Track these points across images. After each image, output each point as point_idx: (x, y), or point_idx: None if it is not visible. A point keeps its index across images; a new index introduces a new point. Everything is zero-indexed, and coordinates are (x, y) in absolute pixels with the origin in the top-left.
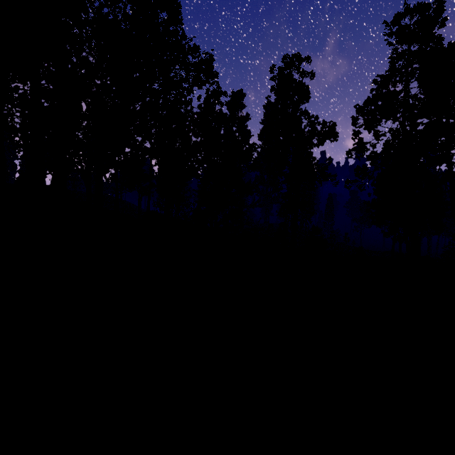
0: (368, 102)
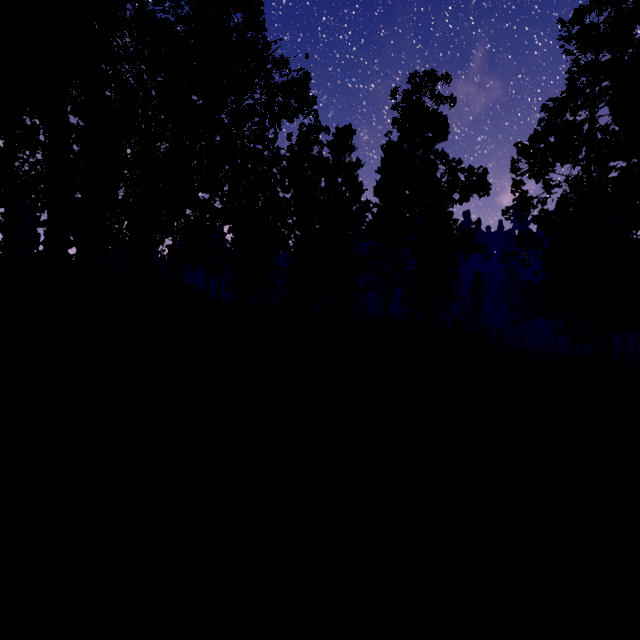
0: (536, 137)
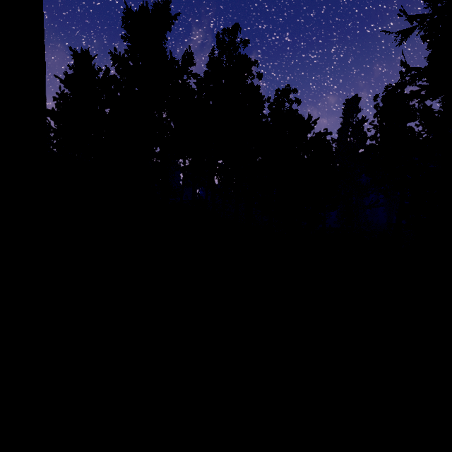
0: None
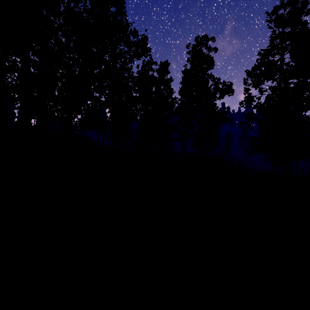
0: (255, 68)
